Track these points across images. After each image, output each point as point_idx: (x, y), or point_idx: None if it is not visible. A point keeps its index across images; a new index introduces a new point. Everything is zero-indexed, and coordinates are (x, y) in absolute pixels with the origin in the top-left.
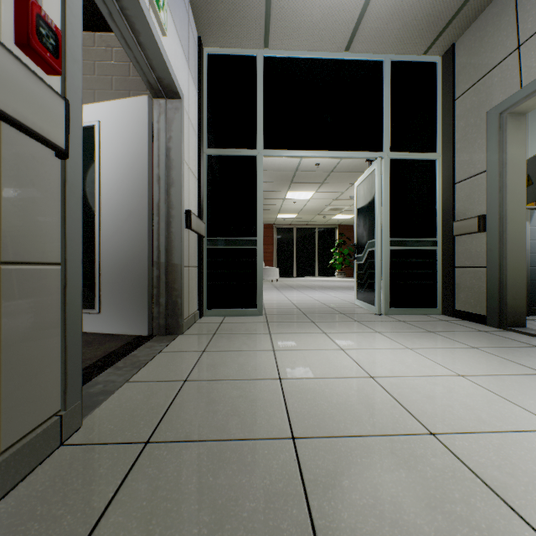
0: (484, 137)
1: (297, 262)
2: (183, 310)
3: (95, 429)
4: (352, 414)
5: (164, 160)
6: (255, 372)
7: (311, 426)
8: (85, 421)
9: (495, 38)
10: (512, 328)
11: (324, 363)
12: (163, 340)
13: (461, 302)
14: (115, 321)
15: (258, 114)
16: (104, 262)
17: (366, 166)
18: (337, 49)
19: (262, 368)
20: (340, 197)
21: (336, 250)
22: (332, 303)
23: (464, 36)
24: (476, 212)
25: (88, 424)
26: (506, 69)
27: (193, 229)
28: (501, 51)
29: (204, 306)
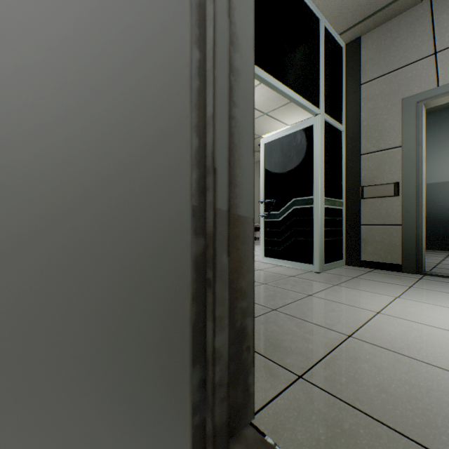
0: (396, 119)
1: None
2: None
3: None
4: None
5: None
6: None
7: None
8: None
9: (409, 41)
10: (428, 273)
11: None
12: None
13: (368, 254)
14: None
15: None
16: None
17: None
18: None
19: None
20: None
21: None
22: None
23: (372, 33)
24: (387, 180)
25: None
26: (421, 69)
27: None
28: (416, 53)
29: None
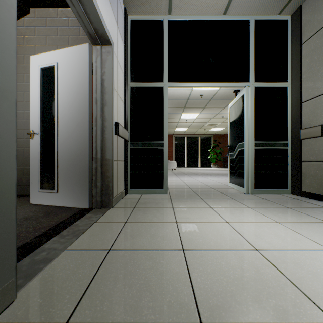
0: None
1: (187, 158)
2: (113, 191)
3: (26, 303)
4: (250, 293)
5: (100, 87)
6: (163, 242)
7: (216, 308)
8: (20, 293)
9: None
10: None
11: (216, 235)
12: (99, 212)
13: (306, 186)
14: (67, 198)
15: (164, 58)
16: (60, 158)
17: (233, 96)
18: (217, 13)
19: (168, 239)
20: (215, 116)
21: (212, 150)
22: (213, 185)
23: None
24: (319, 122)
25: (22, 296)
26: None
27: (120, 135)
28: None
29: (128, 187)
